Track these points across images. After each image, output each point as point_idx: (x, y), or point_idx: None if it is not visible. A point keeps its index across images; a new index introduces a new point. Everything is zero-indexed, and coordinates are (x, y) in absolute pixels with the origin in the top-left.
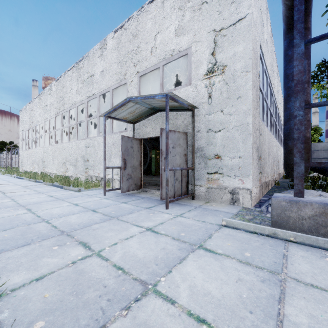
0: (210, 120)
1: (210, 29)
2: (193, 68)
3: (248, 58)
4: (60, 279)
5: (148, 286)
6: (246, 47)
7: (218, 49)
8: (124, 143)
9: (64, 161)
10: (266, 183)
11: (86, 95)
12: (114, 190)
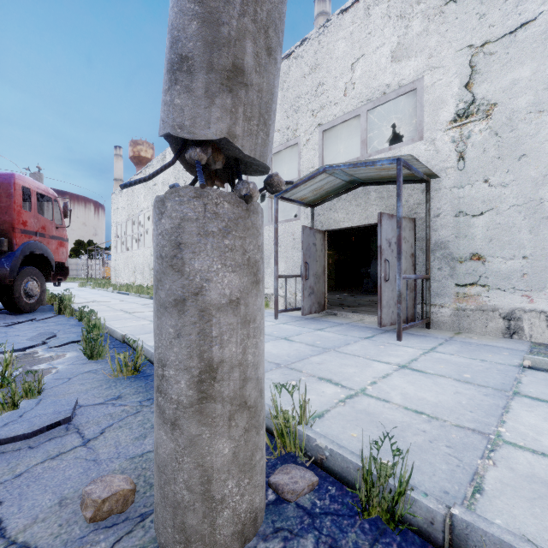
0: (463, 197)
1: (463, 45)
2: (428, 112)
3: (543, 87)
4: (349, 419)
5: (489, 436)
6: (537, 70)
7: (477, 77)
8: (305, 238)
9: None
10: None
11: None
12: (287, 311)
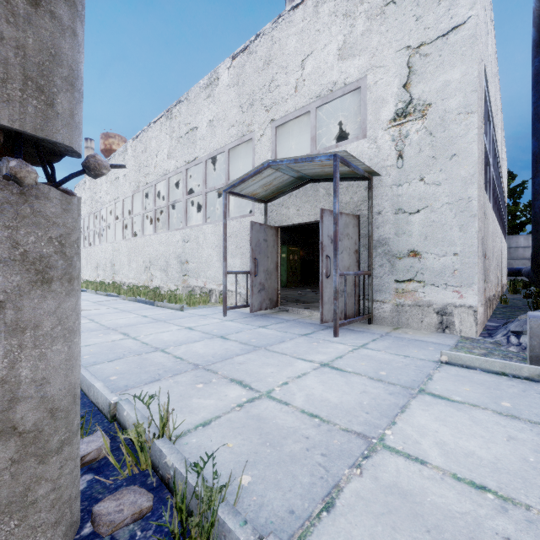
0: (401, 195)
1: (401, 46)
2: (371, 110)
3: (471, 90)
4: (235, 426)
5: (372, 440)
6: (466, 73)
7: (414, 78)
8: (254, 234)
9: (148, 263)
10: (490, 299)
11: (185, 160)
12: (237, 308)
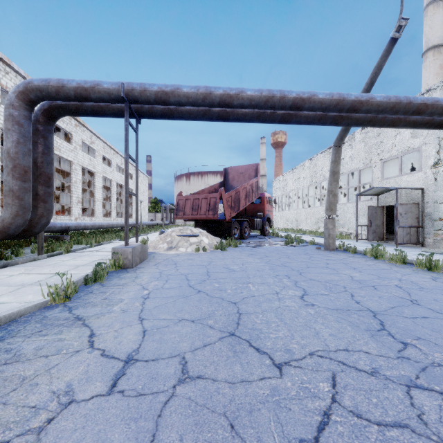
0: (436, 196)
1: (436, 136)
2: (424, 160)
3: None
4: None
5: None
6: None
7: (441, 150)
8: (370, 211)
9: (317, 220)
10: None
11: None
12: (362, 239)
